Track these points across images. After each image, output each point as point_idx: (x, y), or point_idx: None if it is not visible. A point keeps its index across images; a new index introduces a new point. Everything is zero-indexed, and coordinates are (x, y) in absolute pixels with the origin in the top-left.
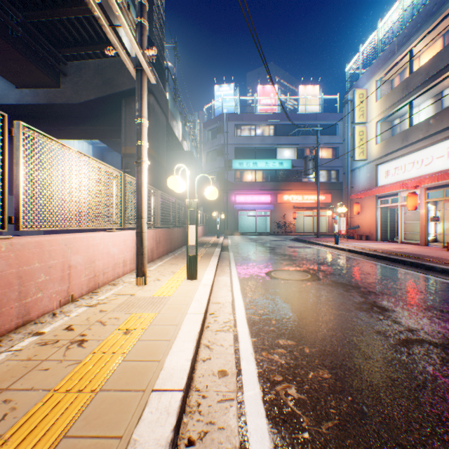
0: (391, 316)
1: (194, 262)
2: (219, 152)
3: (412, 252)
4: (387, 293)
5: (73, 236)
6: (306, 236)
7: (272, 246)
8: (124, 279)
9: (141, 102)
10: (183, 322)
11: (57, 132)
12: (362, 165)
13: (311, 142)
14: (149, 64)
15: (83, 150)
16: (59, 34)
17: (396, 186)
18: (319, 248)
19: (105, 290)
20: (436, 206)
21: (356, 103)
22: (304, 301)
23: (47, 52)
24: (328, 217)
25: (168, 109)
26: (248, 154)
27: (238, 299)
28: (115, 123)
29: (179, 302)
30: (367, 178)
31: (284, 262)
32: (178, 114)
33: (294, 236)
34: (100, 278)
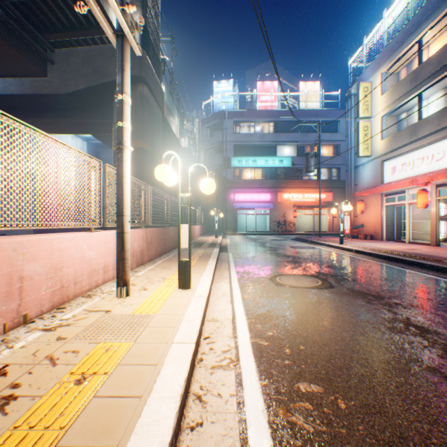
0: (438, 340)
1: (187, 268)
2: (217, 149)
3: (426, 253)
4: (418, 306)
5: (26, 239)
6: (307, 236)
7: (273, 246)
8: (104, 288)
9: (122, 74)
10: (165, 359)
11: (46, 126)
12: (366, 161)
13: (312, 139)
14: (143, 51)
15: (77, 146)
16: (45, 17)
17: (404, 183)
18: (323, 248)
19: (75, 304)
20: (446, 204)
21: (361, 97)
22: (321, 317)
23: (32, 38)
24: (329, 216)
25: (163, 102)
26: (247, 152)
27: (239, 314)
28: (107, 116)
29: (164, 324)
30: (372, 175)
31: (289, 265)
32: (175, 110)
33: (294, 236)
34: (70, 289)
